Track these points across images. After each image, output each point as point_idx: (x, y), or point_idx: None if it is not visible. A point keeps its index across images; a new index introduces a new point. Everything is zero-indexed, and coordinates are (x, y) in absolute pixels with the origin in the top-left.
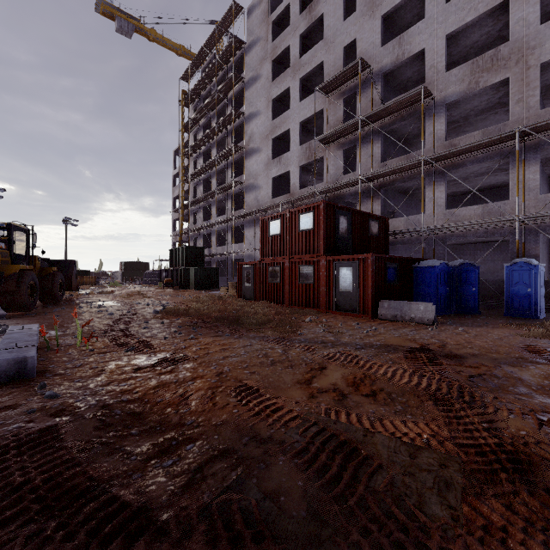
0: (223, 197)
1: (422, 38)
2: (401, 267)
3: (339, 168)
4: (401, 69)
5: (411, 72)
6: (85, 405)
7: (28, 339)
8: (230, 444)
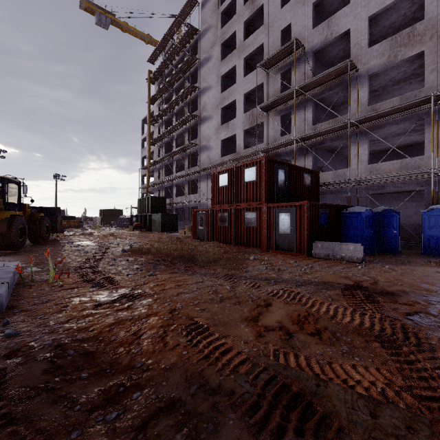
0: (181, 156)
1: (347, 20)
2: (332, 213)
3: (276, 131)
4: (329, 47)
5: (337, 50)
6: (40, 344)
7: (4, 276)
8: (178, 394)
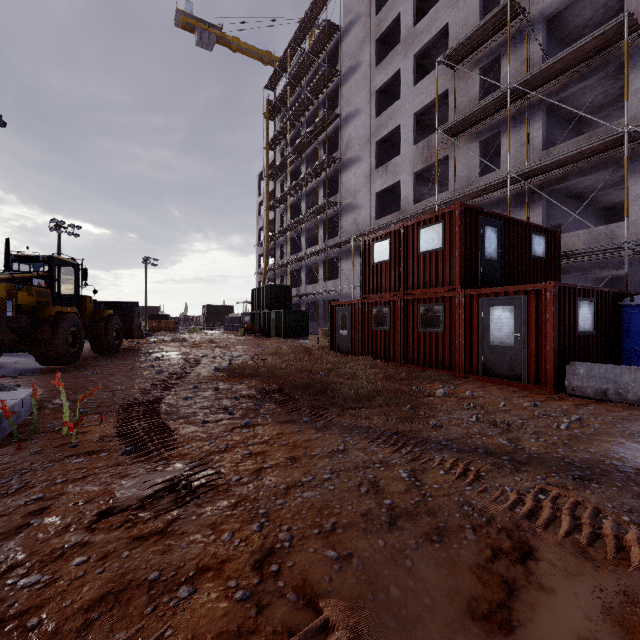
0: (313, 223)
1: None
2: (600, 306)
3: (472, 167)
4: (576, 6)
5: (592, 10)
6: None
7: None
8: None
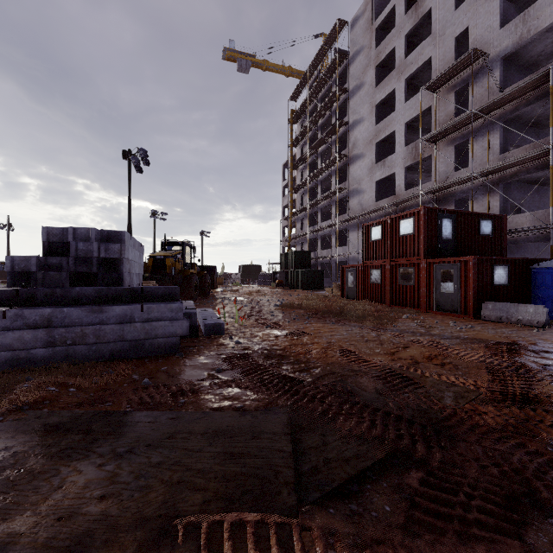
0: (327, 203)
1: None
2: (514, 269)
3: (448, 165)
4: (528, 46)
5: (542, 46)
6: (256, 348)
7: (213, 315)
8: (336, 371)
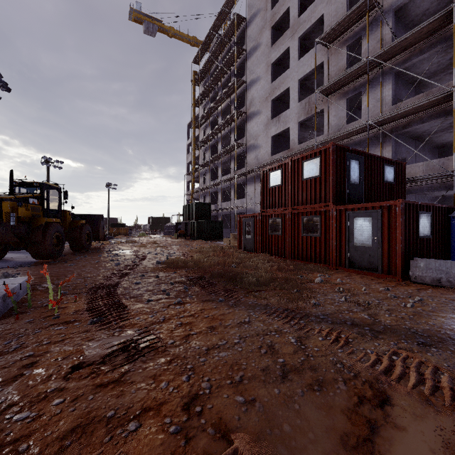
0: (227, 159)
1: None
2: (435, 217)
3: (341, 118)
4: (417, 0)
5: (428, 3)
6: None
7: None
8: None
